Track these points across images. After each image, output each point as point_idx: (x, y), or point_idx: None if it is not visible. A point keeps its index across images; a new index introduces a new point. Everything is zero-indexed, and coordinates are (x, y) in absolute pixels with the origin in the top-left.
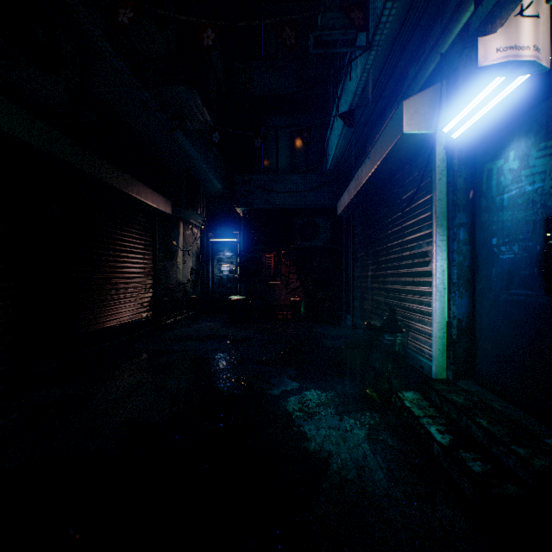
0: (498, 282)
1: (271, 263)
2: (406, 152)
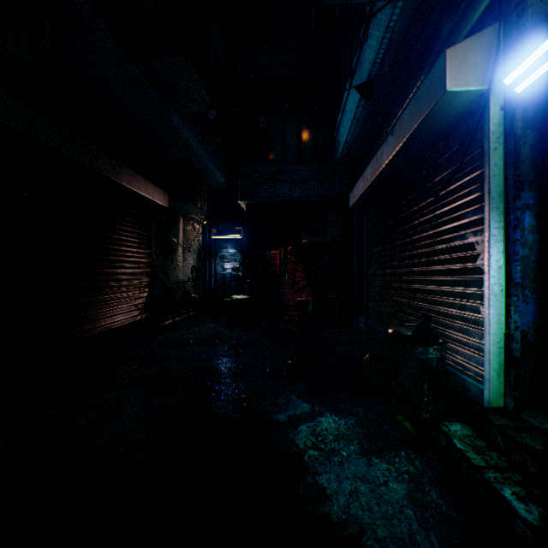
0: None
1: (276, 260)
2: (444, 120)
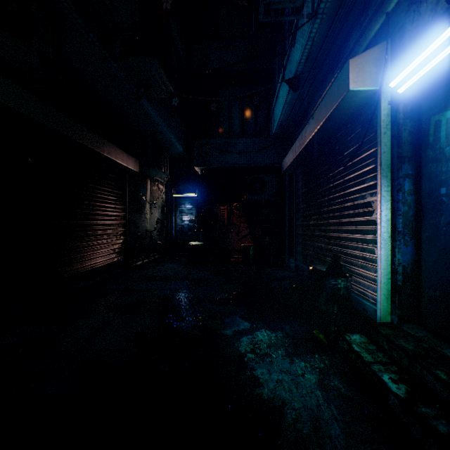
0: (448, 231)
1: (224, 214)
2: (350, 110)
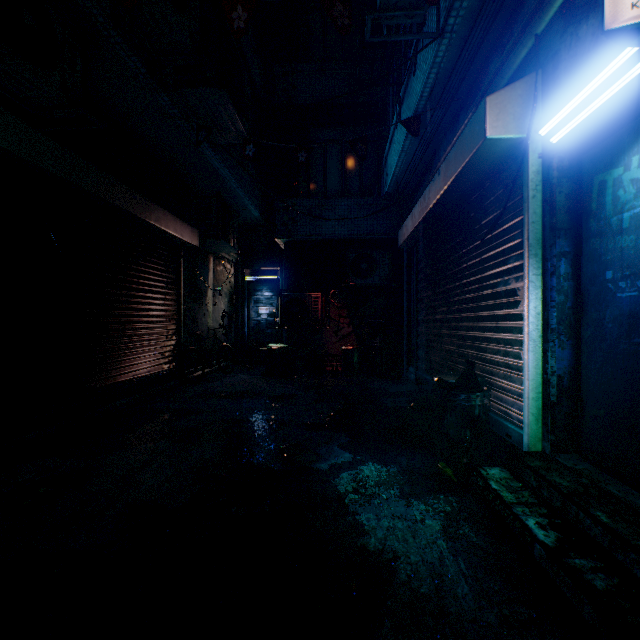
0: (615, 328)
1: (318, 305)
2: (488, 164)
